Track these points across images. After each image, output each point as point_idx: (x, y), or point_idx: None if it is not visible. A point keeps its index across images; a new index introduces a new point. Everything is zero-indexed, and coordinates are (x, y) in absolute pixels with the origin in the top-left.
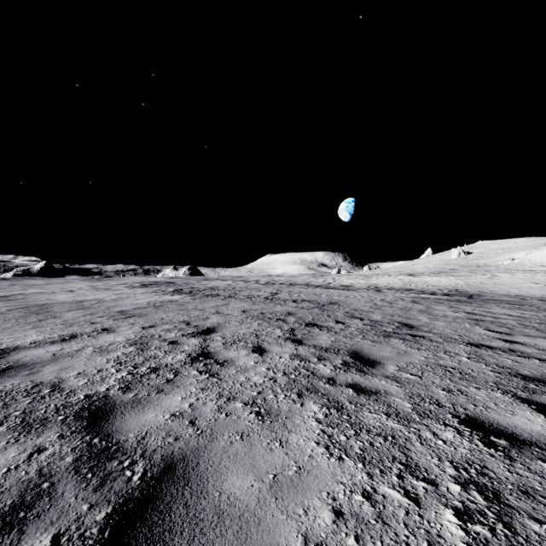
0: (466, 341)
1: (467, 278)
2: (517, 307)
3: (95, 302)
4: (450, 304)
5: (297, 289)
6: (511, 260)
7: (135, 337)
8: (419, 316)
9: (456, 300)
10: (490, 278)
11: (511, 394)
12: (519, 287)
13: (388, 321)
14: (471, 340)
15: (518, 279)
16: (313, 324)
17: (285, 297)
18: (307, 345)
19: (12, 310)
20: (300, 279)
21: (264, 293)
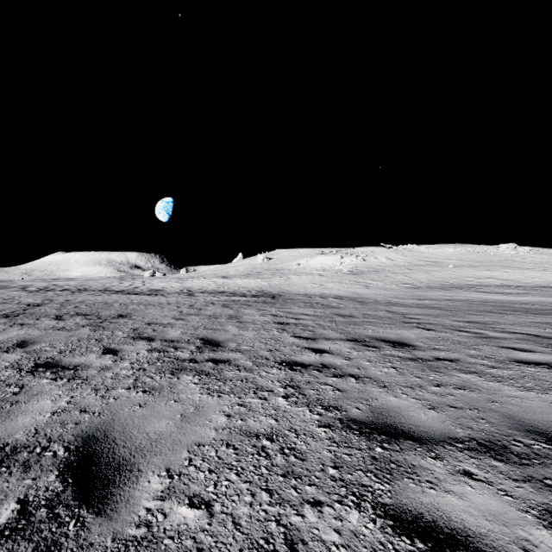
0: (278, 360)
1: (269, 280)
2: (309, 305)
3: None
4: (258, 306)
5: (82, 297)
6: (298, 265)
7: None
8: (228, 324)
9: (263, 301)
10: (286, 280)
11: (370, 502)
12: (305, 287)
13: (189, 338)
14: (283, 357)
15: (304, 280)
16: (51, 365)
17: (48, 310)
18: None
19: None
20: (99, 283)
21: (13, 305)
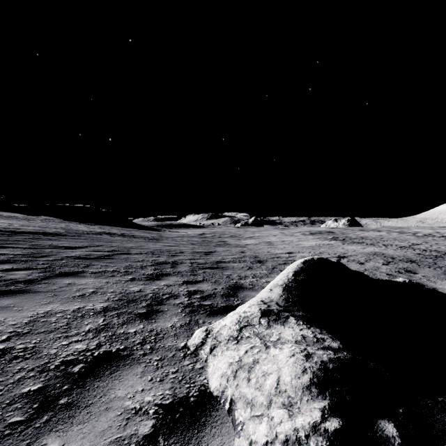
0: None
1: None
2: None
3: (290, 242)
4: None
5: None
6: None
7: (312, 255)
8: None
9: None
10: None
11: None
12: None
13: None
14: None
15: None
16: (410, 261)
17: (420, 247)
18: (389, 266)
19: (260, 243)
20: None
21: (405, 243)
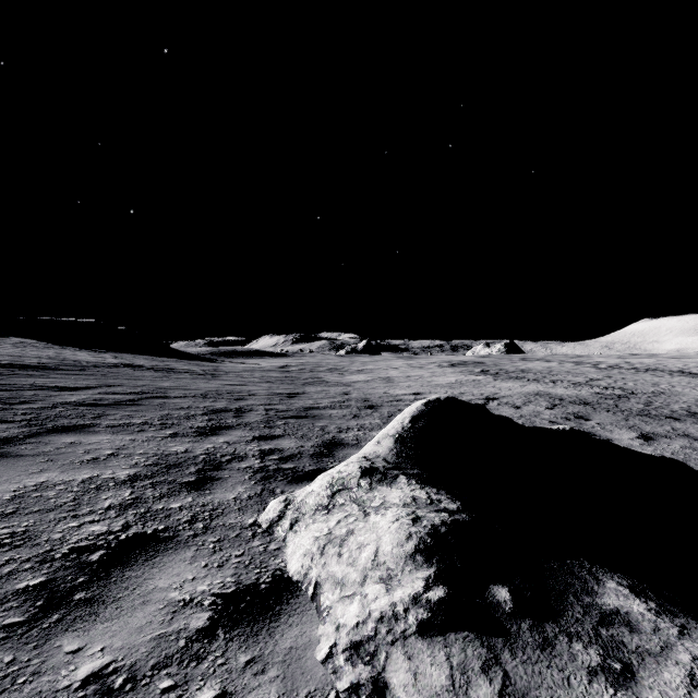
0: None
1: None
2: None
3: (418, 377)
4: None
5: (640, 376)
6: None
7: None
8: None
9: None
10: None
11: (642, 434)
12: None
13: (678, 409)
14: None
15: None
16: (584, 404)
17: (601, 384)
18: (554, 410)
19: (374, 379)
20: (681, 362)
21: (581, 378)
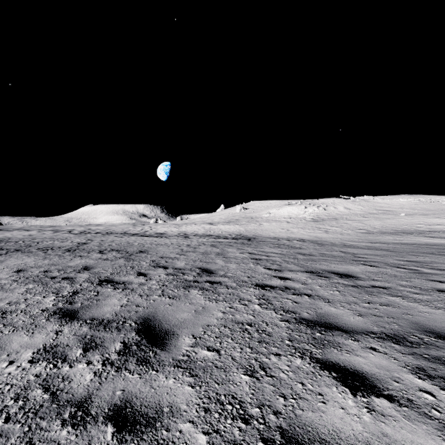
0: (254, 283)
1: (246, 226)
2: (277, 246)
3: None
4: (238, 246)
5: (111, 238)
6: (269, 214)
7: None
8: (216, 259)
9: (241, 243)
10: (259, 226)
11: (308, 356)
12: (274, 232)
13: (191, 267)
14: (257, 281)
15: (273, 226)
16: (109, 281)
17: (92, 247)
18: (82, 319)
19: None
20: (119, 228)
21: (69, 243)
